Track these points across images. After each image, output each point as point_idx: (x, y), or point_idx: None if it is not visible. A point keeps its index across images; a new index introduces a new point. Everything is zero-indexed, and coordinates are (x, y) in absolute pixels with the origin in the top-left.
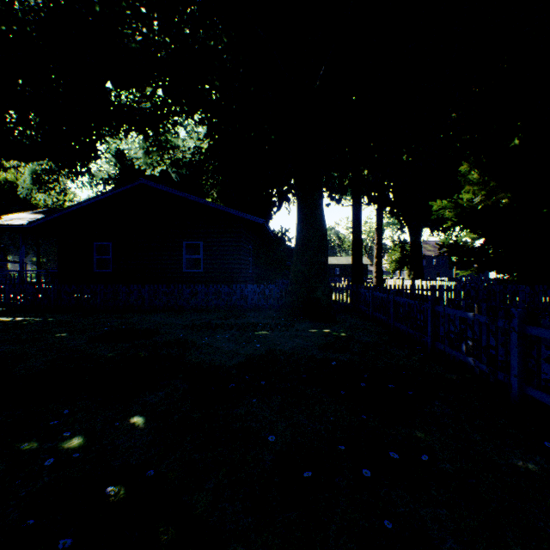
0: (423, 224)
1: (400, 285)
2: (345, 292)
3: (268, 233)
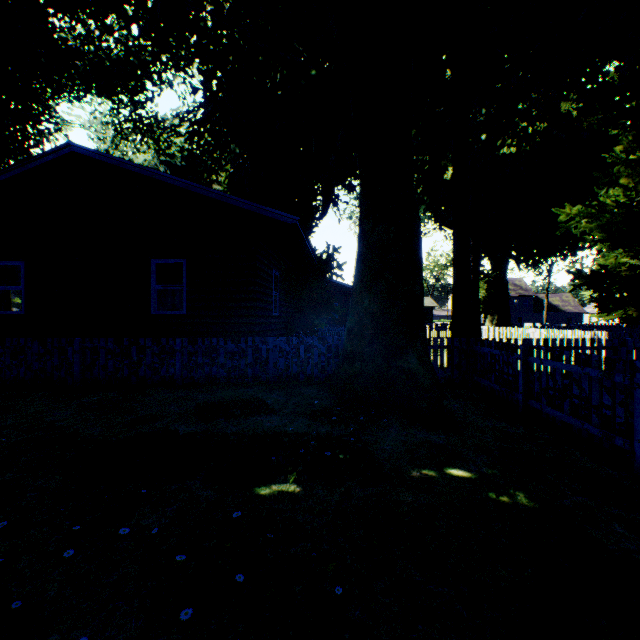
0: (507, 255)
1: (493, 335)
2: (447, 352)
3: (306, 250)
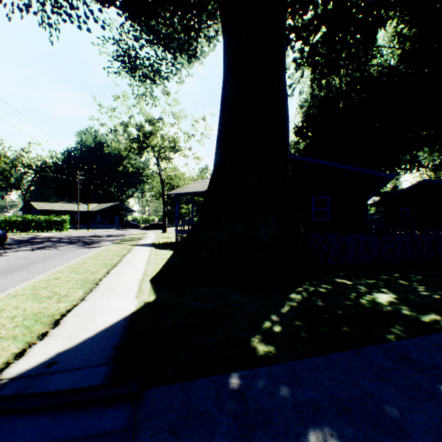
0: None
1: None
2: None
3: None
